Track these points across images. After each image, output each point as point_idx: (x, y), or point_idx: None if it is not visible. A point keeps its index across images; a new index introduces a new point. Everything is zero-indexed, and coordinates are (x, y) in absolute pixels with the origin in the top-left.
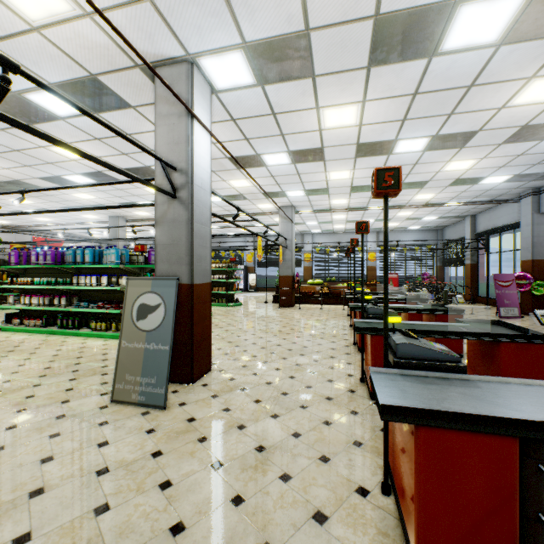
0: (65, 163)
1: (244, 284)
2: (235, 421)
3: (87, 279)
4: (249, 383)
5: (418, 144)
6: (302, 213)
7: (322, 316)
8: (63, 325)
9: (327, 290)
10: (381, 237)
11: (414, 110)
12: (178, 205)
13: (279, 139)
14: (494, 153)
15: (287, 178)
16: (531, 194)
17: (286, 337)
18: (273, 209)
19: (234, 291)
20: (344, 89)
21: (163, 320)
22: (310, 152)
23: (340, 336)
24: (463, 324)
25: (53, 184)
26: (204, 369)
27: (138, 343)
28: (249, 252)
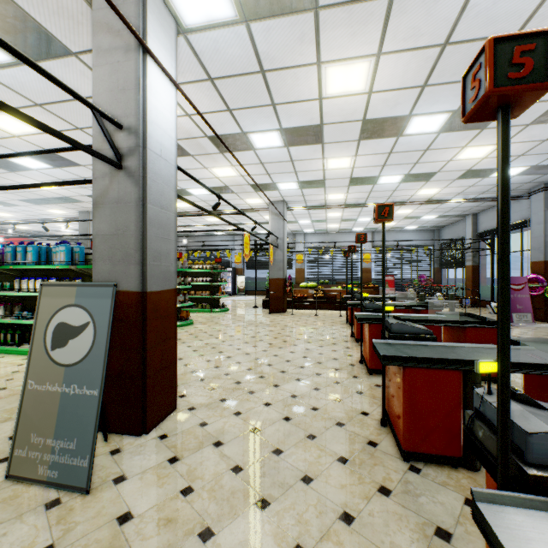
0: (6, 140)
1: (232, 287)
2: (198, 518)
3: (30, 283)
4: (227, 432)
5: (434, 123)
6: (294, 210)
7: (318, 324)
8: (1, 341)
9: (322, 293)
10: (376, 237)
11: (439, 70)
12: (125, 178)
13: (269, 112)
14: (517, 137)
15: (279, 165)
16: (544, 189)
17: (277, 353)
18: (263, 205)
19: (219, 295)
20: (355, 33)
21: (91, 349)
22: (307, 131)
23: (342, 350)
24: (526, 347)
25: (0, 170)
26: (165, 409)
27: (51, 385)
28: (237, 252)
